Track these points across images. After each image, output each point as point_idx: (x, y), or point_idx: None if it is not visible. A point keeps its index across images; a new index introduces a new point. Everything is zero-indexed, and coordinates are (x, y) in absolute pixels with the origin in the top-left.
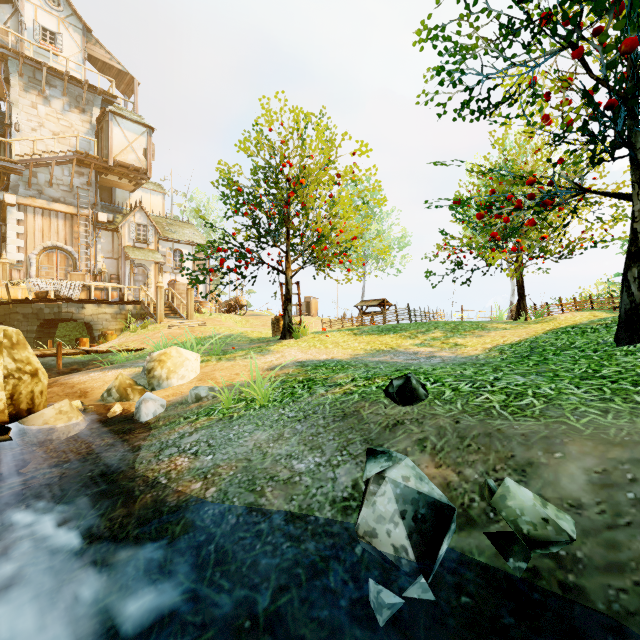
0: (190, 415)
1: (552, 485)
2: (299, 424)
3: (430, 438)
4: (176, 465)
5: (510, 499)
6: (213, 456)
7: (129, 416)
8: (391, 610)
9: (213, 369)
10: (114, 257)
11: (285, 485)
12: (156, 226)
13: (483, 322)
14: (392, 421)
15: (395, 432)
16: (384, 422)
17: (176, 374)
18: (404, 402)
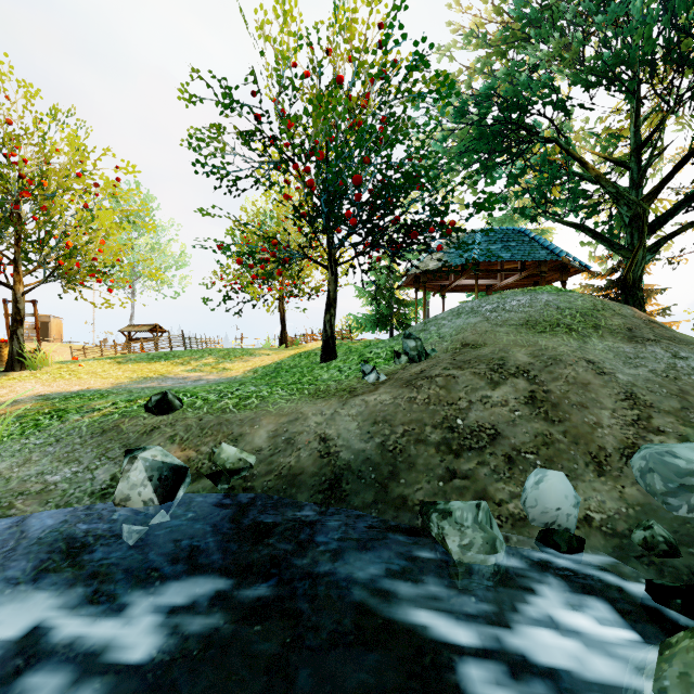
0: None
1: (250, 443)
2: (51, 447)
3: (180, 433)
4: None
5: (223, 454)
6: None
7: None
8: (139, 534)
9: None
10: None
11: (39, 494)
12: None
13: (254, 349)
14: (150, 428)
15: (152, 435)
16: (143, 430)
17: None
18: (162, 413)
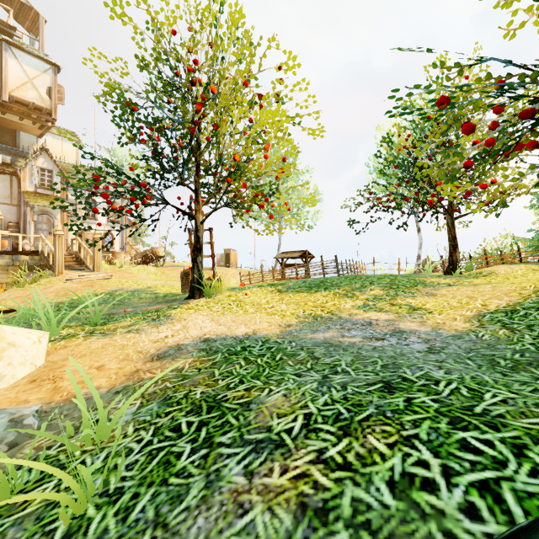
0: None
1: None
2: None
3: None
4: None
5: None
6: None
7: None
8: None
9: (69, 355)
10: (13, 203)
11: None
12: (64, 172)
13: (415, 276)
14: None
15: None
16: None
17: None
18: None
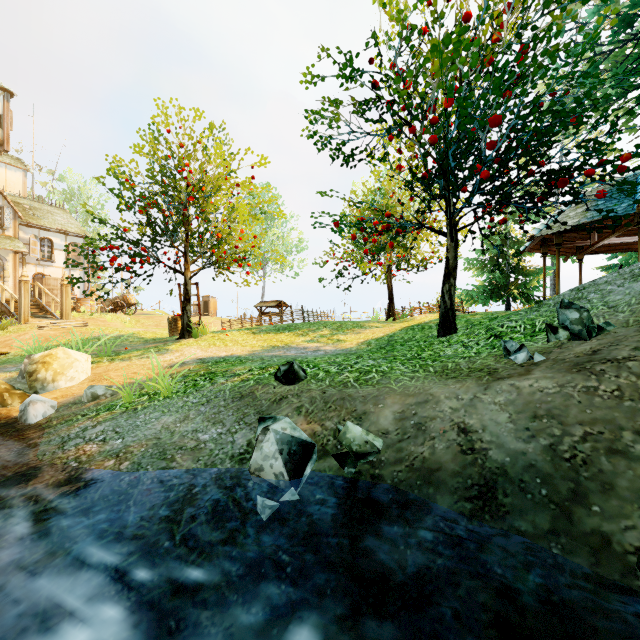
0: (88, 412)
1: (375, 424)
2: (203, 407)
3: (305, 405)
4: (85, 451)
5: (348, 433)
6: (123, 440)
7: (11, 421)
8: (271, 510)
9: (106, 370)
10: None
11: (193, 451)
12: (16, 209)
13: (363, 322)
14: (279, 397)
15: (281, 404)
16: (273, 398)
17: (64, 376)
18: (289, 382)
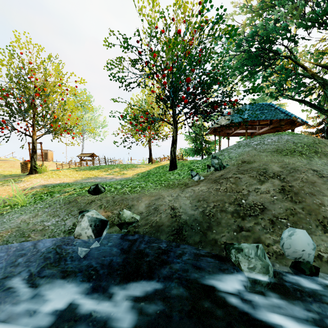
0: None
1: (137, 209)
2: (47, 209)
3: (104, 204)
4: None
5: (124, 214)
6: None
7: None
8: (85, 252)
9: None
10: None
11: (41, 231)
12: None
13: (137, 164)
14: (90, 201)
15: (91, 204)
16: (87, 202)
17: None
18: (95, 194)
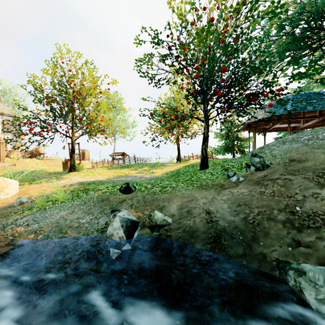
0: (18, 211)
1: (168, 211)
2: (82, 206)
3: (135, 204)
4: (17, 231)
5: (155, 216)
6: (38, 224)
7: None
8: (117, 254)
9: (27, 189)
10: None
11: (77, 228)
12: None
13: (165, 163)
14: (121, 200)
15: (122, 203)
16: (118, 201)
17: (3, 192)
18: (126, 193)
